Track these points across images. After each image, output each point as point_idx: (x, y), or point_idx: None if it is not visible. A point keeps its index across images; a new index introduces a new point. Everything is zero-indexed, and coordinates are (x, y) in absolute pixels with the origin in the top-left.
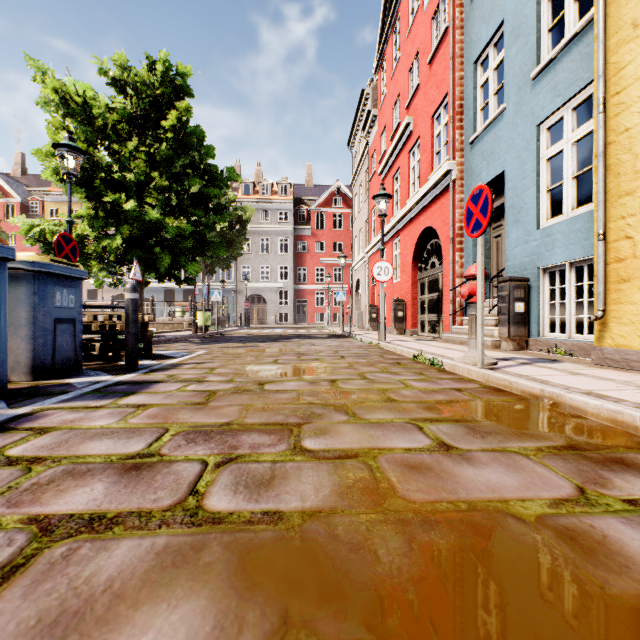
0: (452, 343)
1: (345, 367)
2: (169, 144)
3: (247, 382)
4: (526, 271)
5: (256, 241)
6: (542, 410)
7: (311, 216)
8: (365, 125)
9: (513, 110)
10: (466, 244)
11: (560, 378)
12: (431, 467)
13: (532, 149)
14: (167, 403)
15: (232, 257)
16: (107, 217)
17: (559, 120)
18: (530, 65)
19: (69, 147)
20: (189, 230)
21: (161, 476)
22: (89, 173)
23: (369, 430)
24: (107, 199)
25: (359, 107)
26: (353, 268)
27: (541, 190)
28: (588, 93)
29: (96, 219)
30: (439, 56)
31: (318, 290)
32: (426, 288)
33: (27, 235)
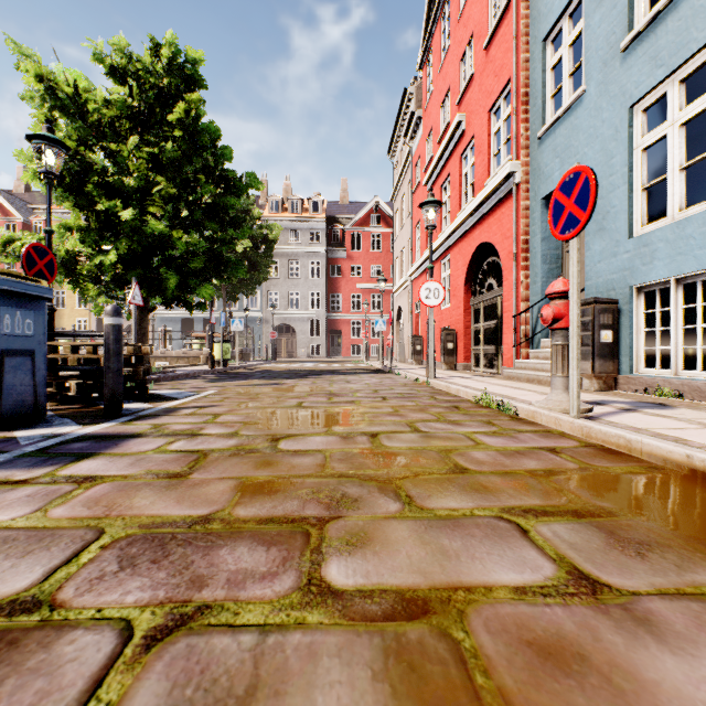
0: (517, 380)
1: (388, 413)
2: (177, 144)
3: (256, 437)
4: (614, 291)
5: (284, 264)
6: (701, 491)
7: (346, 236)
8: (408, 129)
9: (596, 92)
10: (533, 261)
11: (697, 434)
12: (584, 651)
13: (622, 138)
14: (129, 474)
15: (257, 282)
16: (101, 229)
17: (660, 98)
18: (620, 32)
19: (47, 139)
20: (203, 248)
21: (15, 682)
22: (80, 177)
23: (438, 536)
24: (101, 207)
25: (401, 110)
26: (394, 294)
27: (635, 188)
28: (704, 58)
29: (88, 231)
30: (498, 37)
31: (354, 319)
32: (481, 315)
33: (5, 251)
